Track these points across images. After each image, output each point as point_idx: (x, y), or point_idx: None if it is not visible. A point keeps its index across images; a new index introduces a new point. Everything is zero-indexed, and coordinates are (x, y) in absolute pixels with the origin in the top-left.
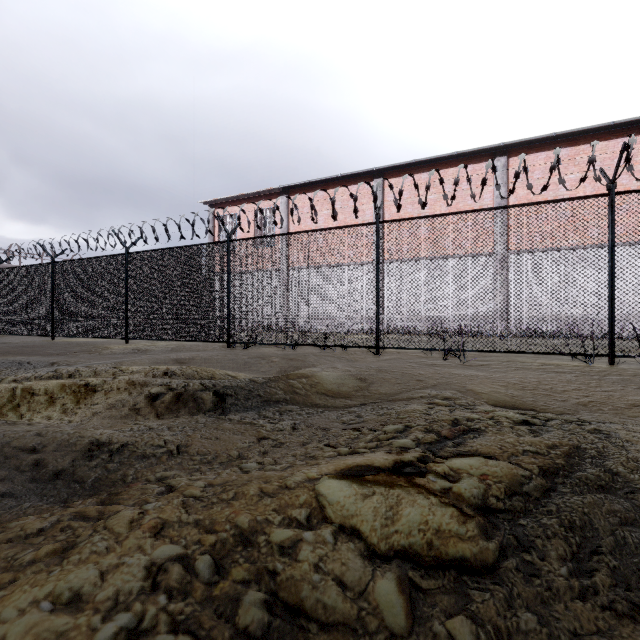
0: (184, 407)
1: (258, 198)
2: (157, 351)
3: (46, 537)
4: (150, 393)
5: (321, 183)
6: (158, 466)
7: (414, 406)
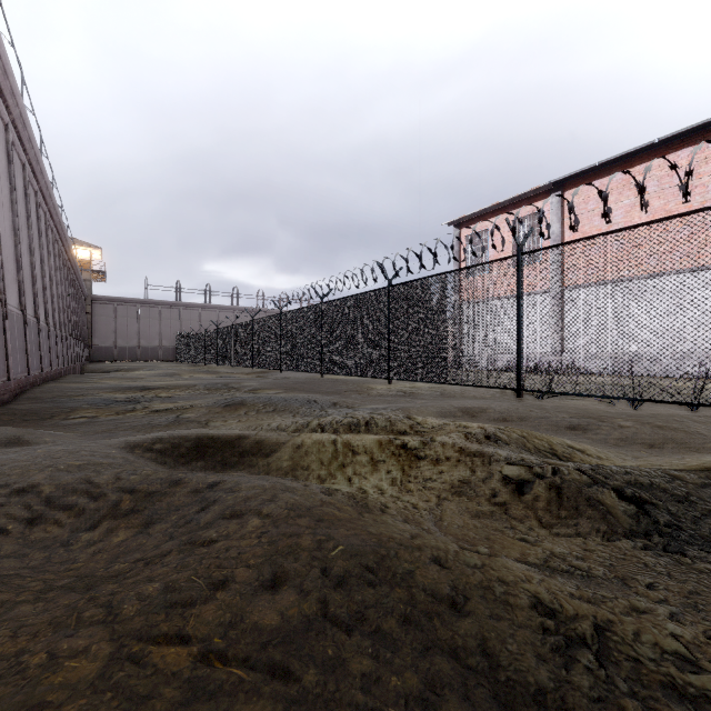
0: (578, 516)
1: (517, 204)
2: (426, 395)
3: None
4: (505, 477)
5: (619, 161)
6: None
7: None
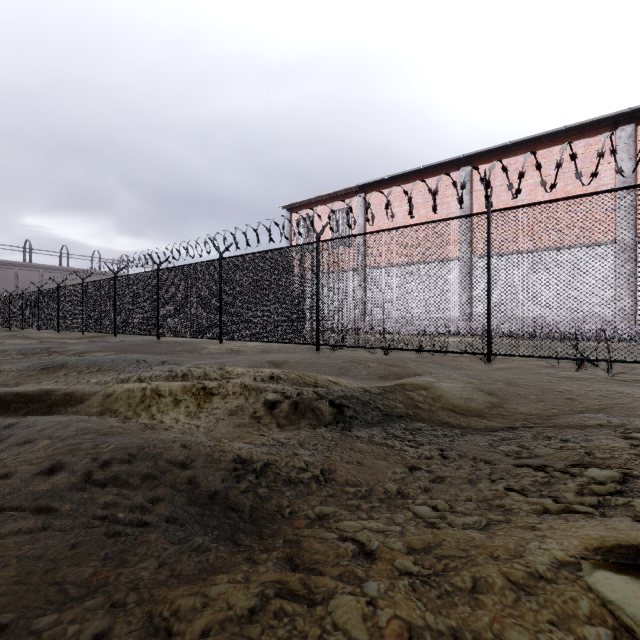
0: (303, 418)
1: (334, 199)
2: (249, 352)
3: (263, 628)
4: (266, 400)
5: (400, 177)
6: (311, 497)
7: (604, 440)
